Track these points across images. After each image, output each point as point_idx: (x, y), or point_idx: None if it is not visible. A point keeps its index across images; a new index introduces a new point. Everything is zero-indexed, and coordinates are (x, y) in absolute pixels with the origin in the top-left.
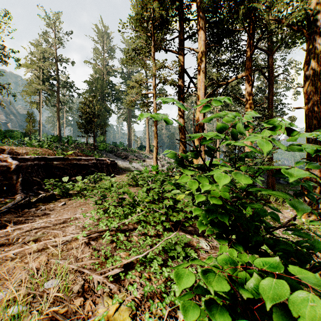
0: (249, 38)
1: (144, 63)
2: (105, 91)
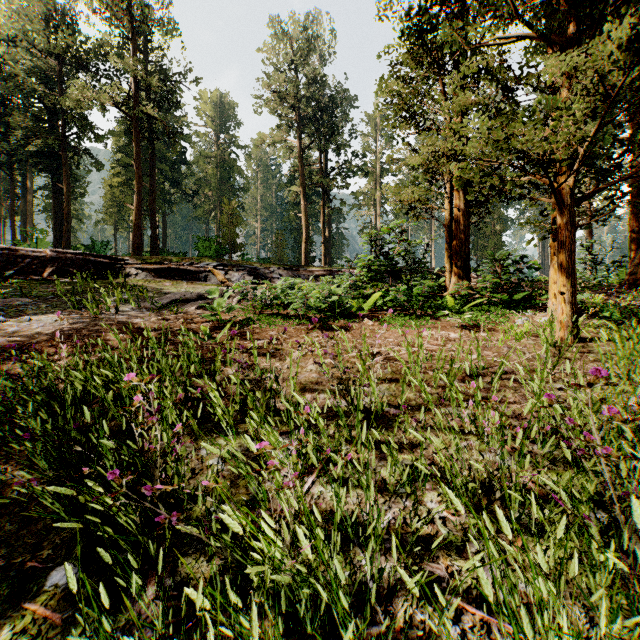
0: None
1: None
2: None
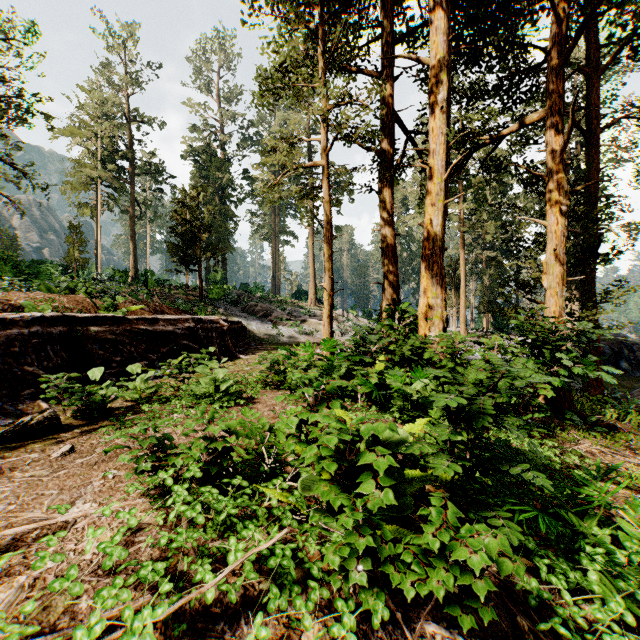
0: (557, 25)
1: (300, 92)
2: (225, 180)
